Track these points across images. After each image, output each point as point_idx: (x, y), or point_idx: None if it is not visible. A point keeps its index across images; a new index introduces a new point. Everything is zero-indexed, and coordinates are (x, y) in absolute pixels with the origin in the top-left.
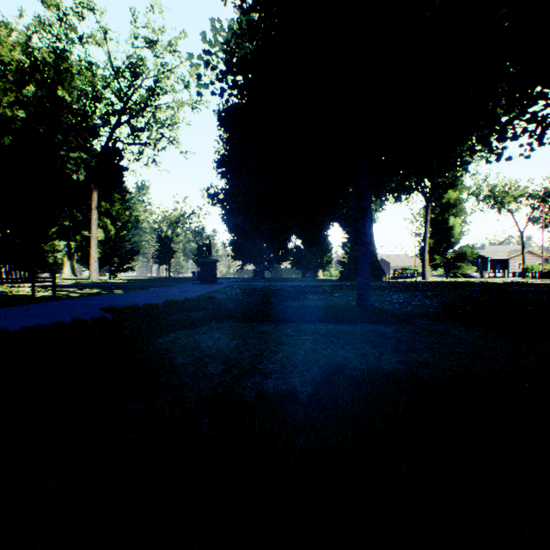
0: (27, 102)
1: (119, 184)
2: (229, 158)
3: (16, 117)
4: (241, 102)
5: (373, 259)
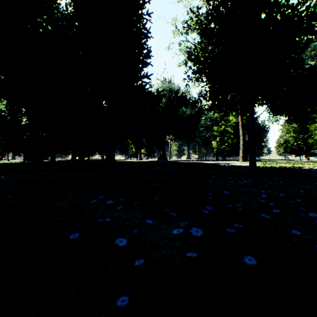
0: None
1: None
2: None
3: None
4: None
5: None
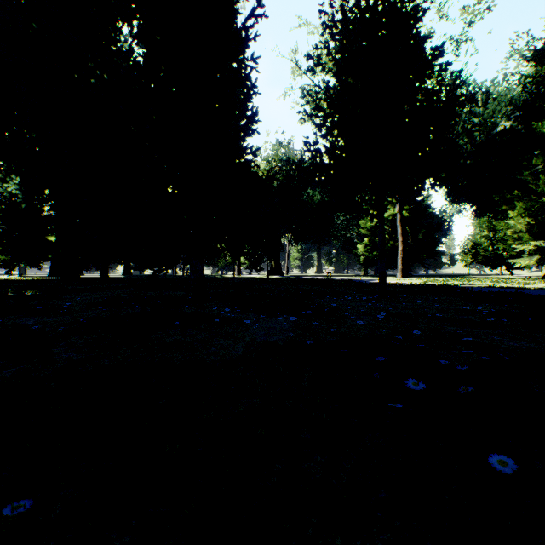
0: None
1: None
2: None
3: None
4: None
5: None
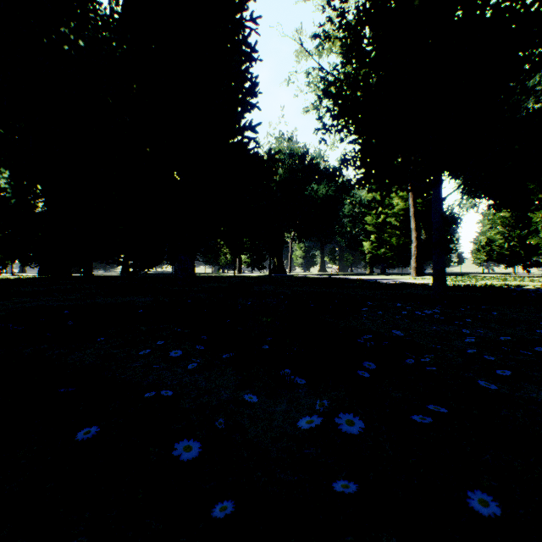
0: None
1: None
2: None
3: None
4: None
5: None
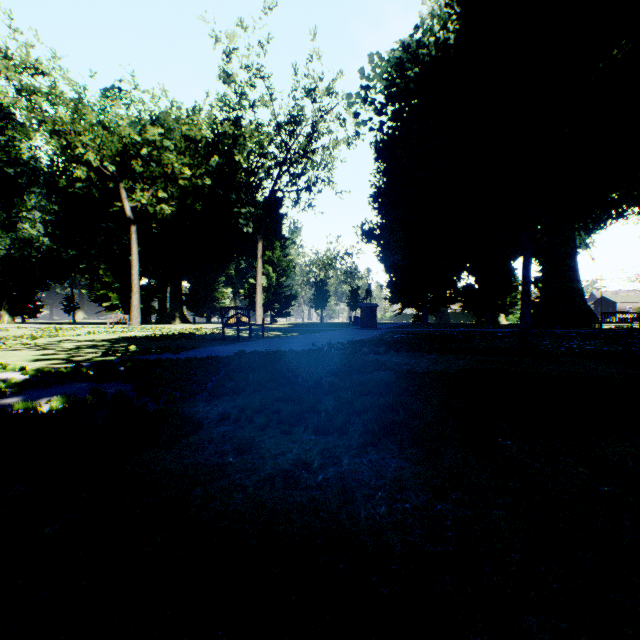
0: (211, 171)
1: (279, 232)
2: (387, 192)
3: (204, 185)
4: (401, 130)
5: (577, 300)
